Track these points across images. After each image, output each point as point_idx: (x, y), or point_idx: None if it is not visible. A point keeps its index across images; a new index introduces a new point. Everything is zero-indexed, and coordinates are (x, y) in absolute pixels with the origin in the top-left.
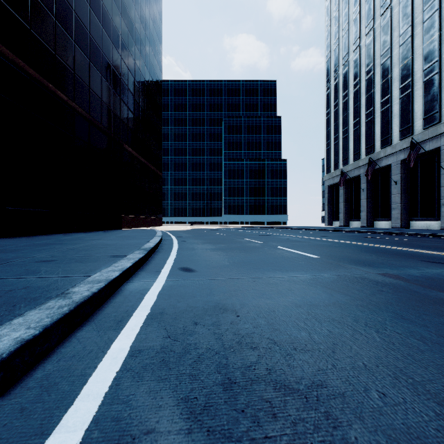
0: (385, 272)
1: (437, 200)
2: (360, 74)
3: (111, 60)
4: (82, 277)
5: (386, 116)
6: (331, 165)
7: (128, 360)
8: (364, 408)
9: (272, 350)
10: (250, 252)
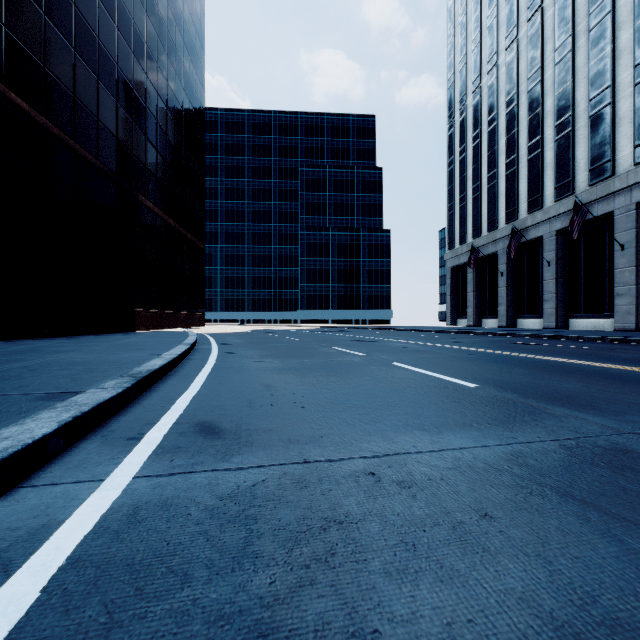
0: None
1: (608, 288)
2: (497, 106)
3: (115, 56)
4: None
5: (536, 166)
6: (456, 238)
7: None
8: None
9: None
10: (347, 375)
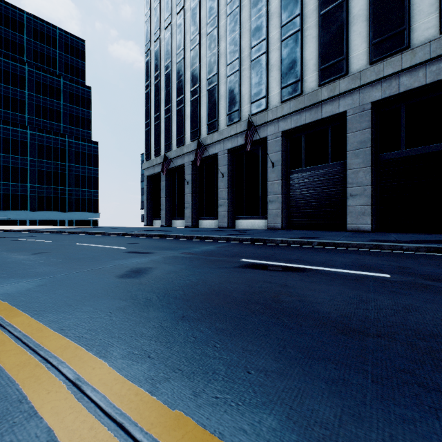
0: None
1: (261, 196)
2: (185, 43)
3: None
4: None
5: (213, 96)
6: (152, 150)
7: None
8: None
9: None
10: None
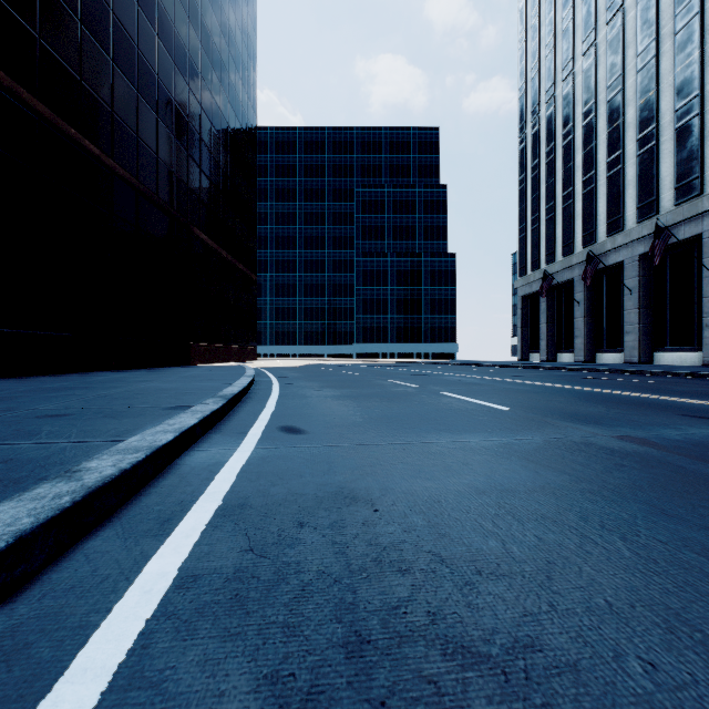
0: (623, 434)
1: (697, 318)
2: (573, 117)
3: (173, 91)
4: (110, 442)
5: (616, 184)
6: (528, 263)
7: (172, 596)
8: (619, 695)
9: (437, 575)
10: (398, 401)
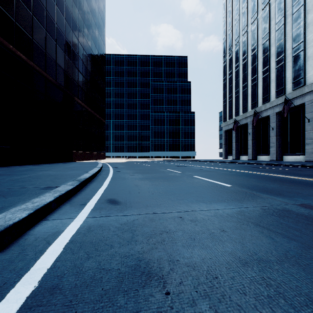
0: (302, 203)
1: (302, 140)
2: (247, 51)
3: (64, 32)
4: None
5: (266, 81)
6: (227, 116)
7: None
8: None
9: None
10: (172, 181)
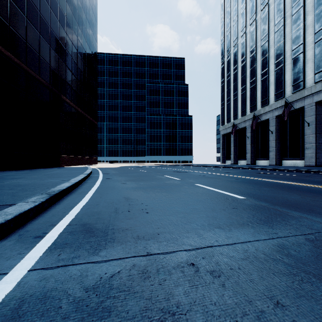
0: None
1: (301, 145)
2: (246, 53)
3: (49, 22)
4: None
5: (265, 83)
6: (225, 119)
7: None
8: None
9: None
10: (172, 191)
